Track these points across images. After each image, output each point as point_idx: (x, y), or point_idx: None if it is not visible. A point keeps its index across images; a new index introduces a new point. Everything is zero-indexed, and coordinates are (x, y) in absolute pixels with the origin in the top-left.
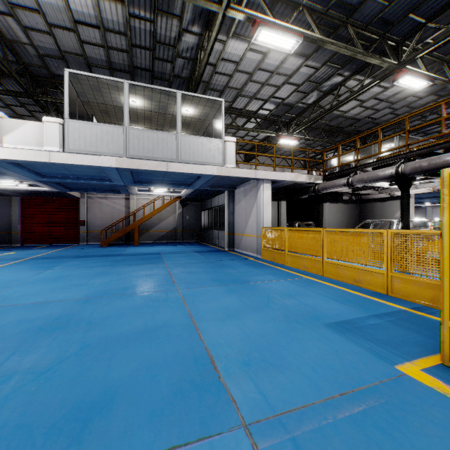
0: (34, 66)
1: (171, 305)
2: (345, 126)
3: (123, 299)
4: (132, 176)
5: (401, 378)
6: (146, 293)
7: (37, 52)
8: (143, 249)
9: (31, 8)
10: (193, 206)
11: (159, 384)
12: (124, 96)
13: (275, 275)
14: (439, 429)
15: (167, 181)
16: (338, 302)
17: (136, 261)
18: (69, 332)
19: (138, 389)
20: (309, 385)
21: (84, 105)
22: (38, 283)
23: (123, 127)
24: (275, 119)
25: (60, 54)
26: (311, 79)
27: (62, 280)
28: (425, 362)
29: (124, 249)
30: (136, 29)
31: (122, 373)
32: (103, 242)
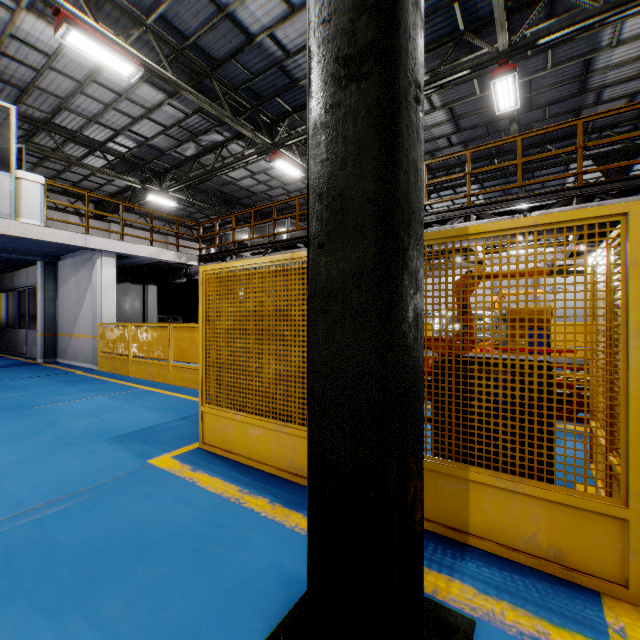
0: None
1: None
2: (241, 197)
3: None
4: None
5: (142, 469)
6: None
7: None
8: None
9: None
10: None
11: None
12: None
13: (97, 392)
14: (132, 499)
15: None
16: (155, 411)
17: None
18: None
19: None
20: (11, 506)
21: None
22: None
23: None
24: (140, 162)
25: None
26: (182, 125)
27: None
28: (184, 449)
29: None
30: None
31: None
32: None
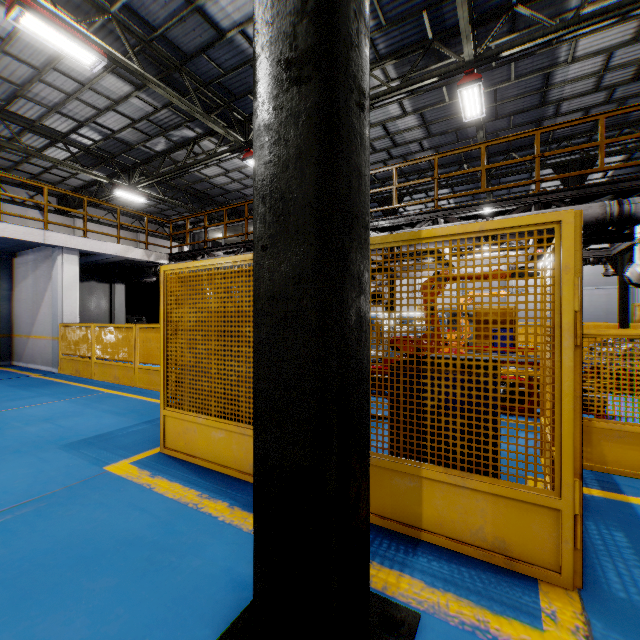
0: None
1: None
2: (215, 195)
3: None
4: None
5: (97, 477)
6: None
7: None
8: None
9: None
10: None
11: None
12: None
13: (55, 396)
14: (82, 508)
15: None
16: (117, 415)
17: None
18: None
19: None
20: None
21: None
22: None
23: None
24: (106, 156)
25: None
26: (151, 119)
27: None
28: (145, 455)
29: None
30: None
31: None
32: None
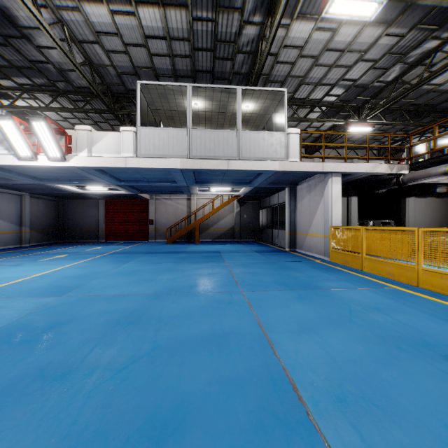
0: (114, 85)
1: (236, 309)
2: (437, 103)
3: (189, 298)
4: (194, 177)
5: None
6: (210, 293)
7: (116, 71)
8: (203, 247)
9: (111, 32)
10: (251, 205)
11: (235, 408)
12: (187, 99)
13: (352, 282)
14: None
15: (227, 179)
16: None
17: (198, 259)
18: (142, 328)
19: (211, 411)
20: None
21: (153, 114)
22: (116, 276)
23: (186, 129)
24: (343, 105)
25: (133, 70)
26: (392, 51)
27: (136, 275)
28: None
29: (186, 246)
30: (198, 32)
31: (193, 385)
32: (168, 239)
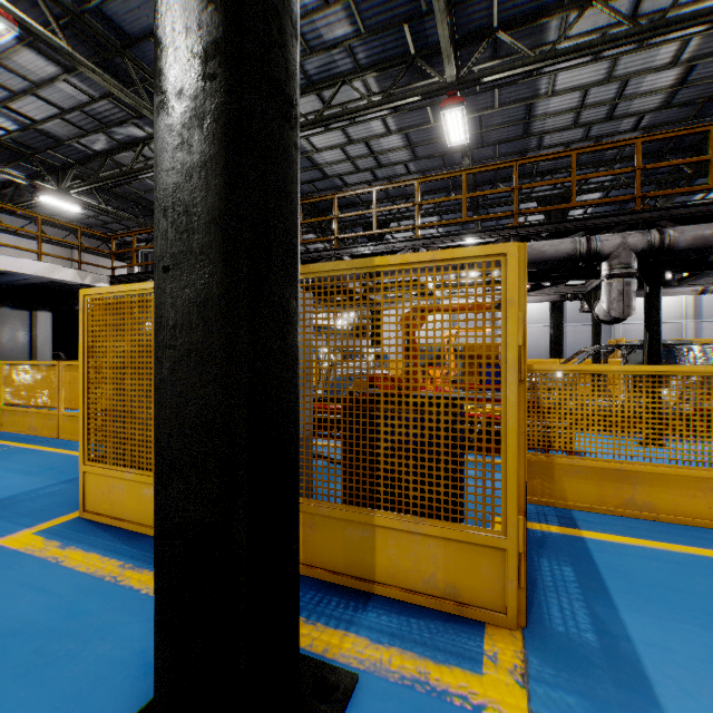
0: None
1: None
2: None
3: None
4: None
5: None
6: None
7: None
8: None
9: None
10: None
11: None
12: None
13: None
14: None
15: None
16: (27, 475)
17: None
18: None
19: None
20: None
21: None
22: None
23: None
24: (26, 151)
25: None
26: (87, 110)
27: None
28: (57, 521)
29: None
30: None
31: None
32: None
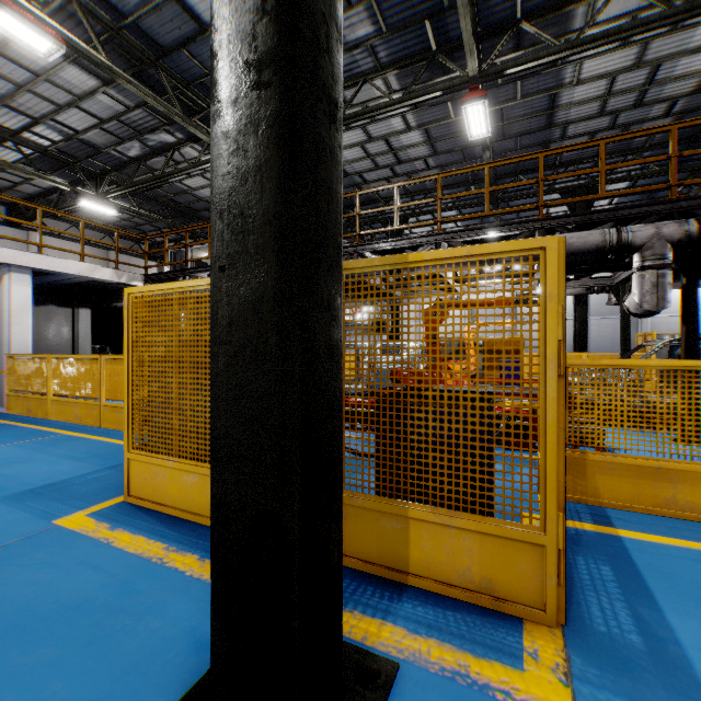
0: None
1: None
2: (200, 210)
3: None
4: None
5: (43, 532)
6: None
7: None
8: None
9: None
10: None
11: None
12: None
13: (0, 440)
14: (22, 570)
15: None
16: (75, 461)
17: None
18: None
19: None
20: None
21: None
22: None
23: None
24: (68, 160)
25: None
26: (123, 120)
27: None
28: (105, 505)
29: None
30: None
31: None
32: None
